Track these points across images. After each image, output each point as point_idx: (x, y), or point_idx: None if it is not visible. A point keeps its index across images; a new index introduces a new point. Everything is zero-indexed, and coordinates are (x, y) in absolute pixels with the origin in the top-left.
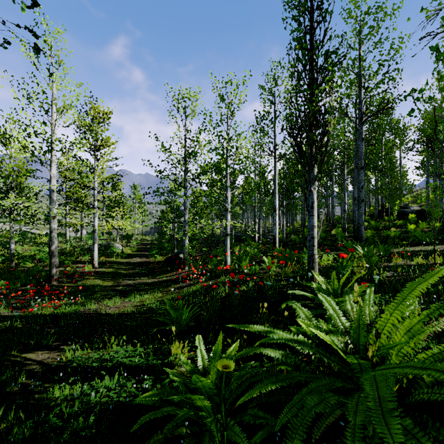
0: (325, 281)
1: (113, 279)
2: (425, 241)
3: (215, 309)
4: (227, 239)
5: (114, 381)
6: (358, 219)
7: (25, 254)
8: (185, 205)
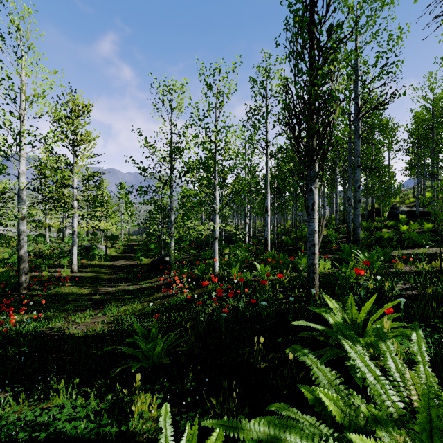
0: (340, 308)
1: (92, 285)
2: (421, 243)
3: (199, 332)
4: (216, 243)
5: None
6: (354, 221)
7: None
8: (171, 205)
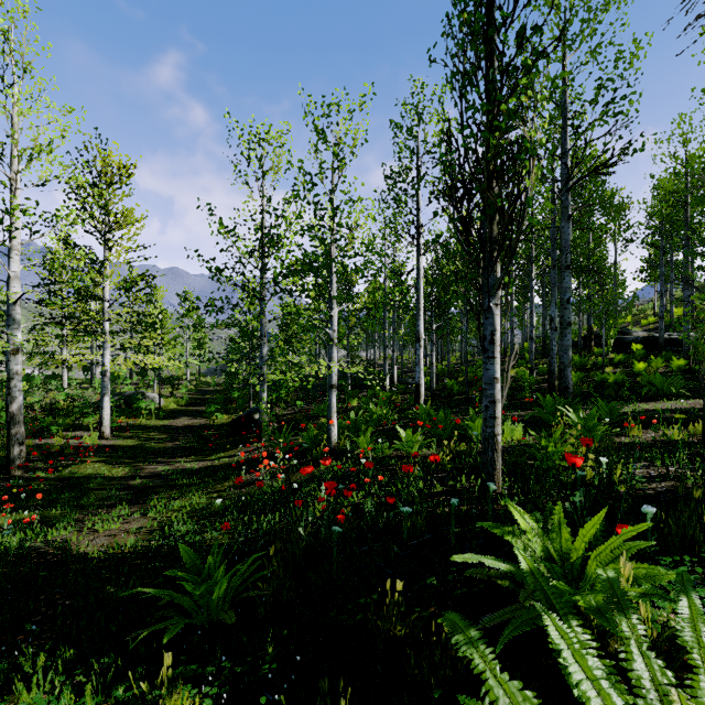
0: (539, 529)
1: (131, 461)
2: (668, 392)
3: (296, 556)
4: (332, 395)
5: None
6: (561, 356)
7: None
8: (262, 330)
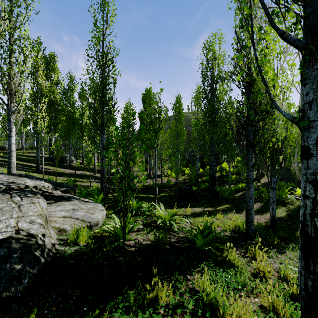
0: None
1: None
2: None
3: None
4: None
5: None
6: None
7: None
8: None
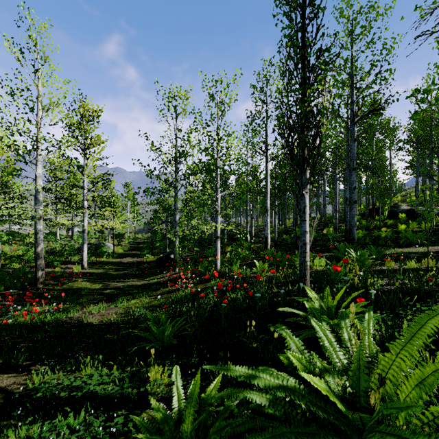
0: (318, 297)
1: (102, 281)
2: (416, 242)
3: (202, 321)
4: (218, 242)
5: (79, 419)
6: (350, 221)
7: (13, 254)
8: (176, 205)
